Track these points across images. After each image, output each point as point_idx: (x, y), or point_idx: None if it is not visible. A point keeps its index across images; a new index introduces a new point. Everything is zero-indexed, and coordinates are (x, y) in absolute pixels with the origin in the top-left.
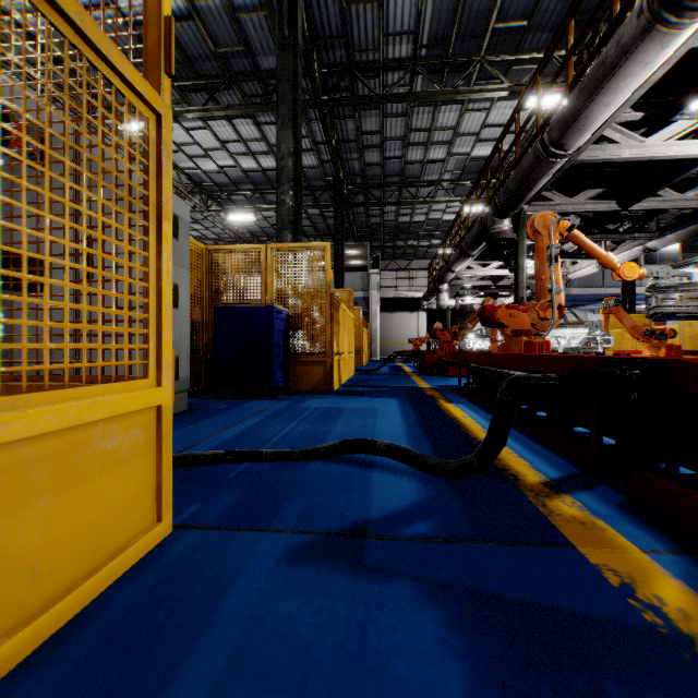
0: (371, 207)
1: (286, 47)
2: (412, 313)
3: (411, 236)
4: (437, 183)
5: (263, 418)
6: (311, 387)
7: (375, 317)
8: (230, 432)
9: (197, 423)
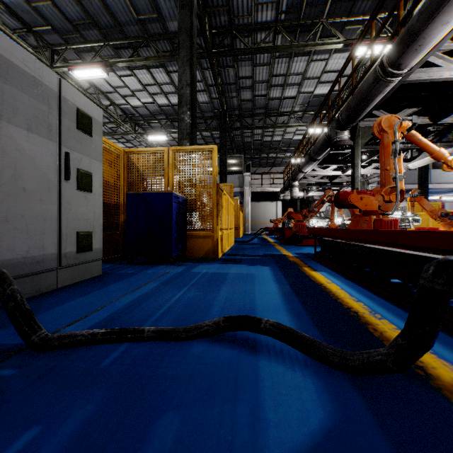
0: (245, 131)
1: (185, 7)
2: (272, 202)
3: (272, 150)
4: (290, 113)
5: (159, 283)
6: (202, 255)
7: (248, 205)
8: (126, 299)
9: (102, 289)
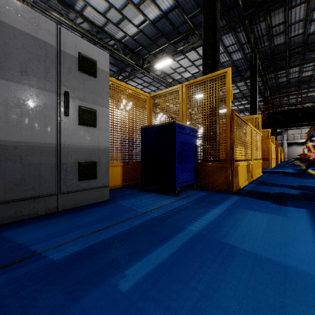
0: None
1: None
2: (300, 146)
3: None
4: None
5: None
6: None
7: (285, 148)
8: None
9: None
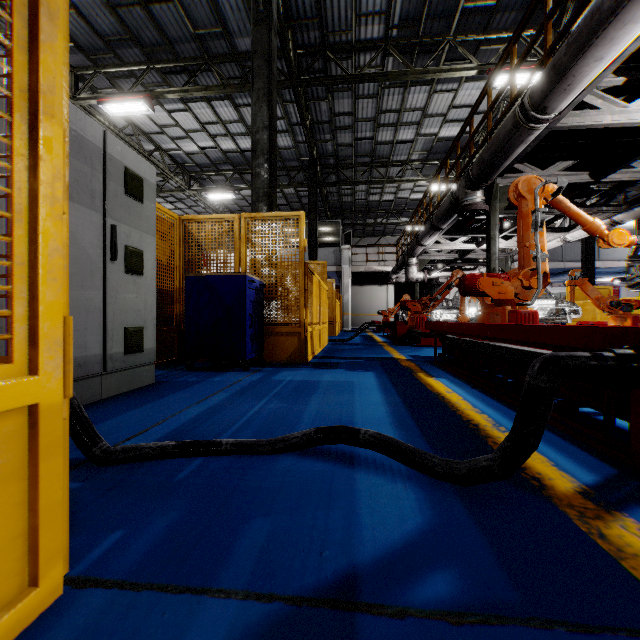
0: (343, 187)
1: (261, 22)
2: (382, 286)
3: (380, 214)
4: (406, 163)
5: (231, 393)
6: (285, 358)
7: (347, 290)
8: (192, 412)
9: (159, 400)
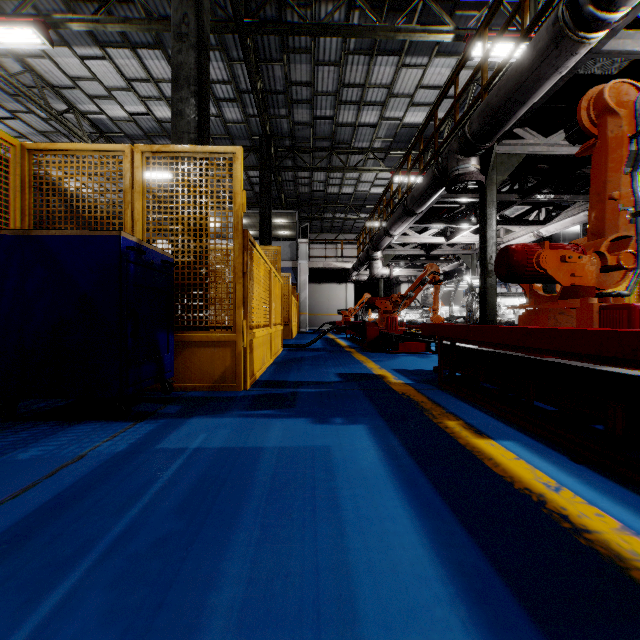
0: (300, 175)
1: None
2: (340, 284)
3: (339, 208)
4: (368, 151)
5: None
6: (210, 383)
7: (304, 288)
8: None
9: None
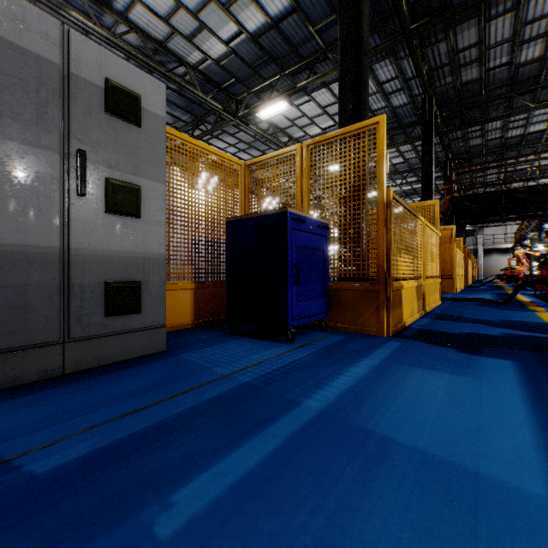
0: None
1: None
2: (505, 254)
3: None
4: None
5: None
6: None
7: (480, 259)
8: None
9: None
